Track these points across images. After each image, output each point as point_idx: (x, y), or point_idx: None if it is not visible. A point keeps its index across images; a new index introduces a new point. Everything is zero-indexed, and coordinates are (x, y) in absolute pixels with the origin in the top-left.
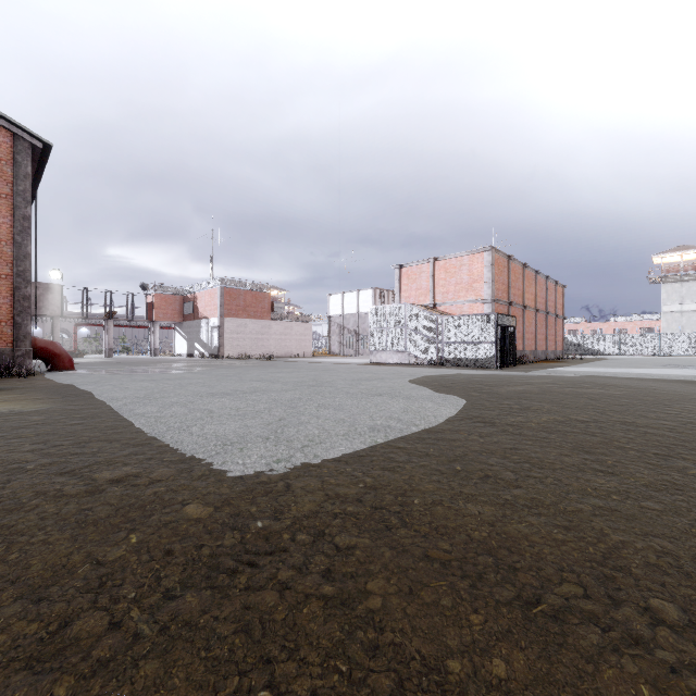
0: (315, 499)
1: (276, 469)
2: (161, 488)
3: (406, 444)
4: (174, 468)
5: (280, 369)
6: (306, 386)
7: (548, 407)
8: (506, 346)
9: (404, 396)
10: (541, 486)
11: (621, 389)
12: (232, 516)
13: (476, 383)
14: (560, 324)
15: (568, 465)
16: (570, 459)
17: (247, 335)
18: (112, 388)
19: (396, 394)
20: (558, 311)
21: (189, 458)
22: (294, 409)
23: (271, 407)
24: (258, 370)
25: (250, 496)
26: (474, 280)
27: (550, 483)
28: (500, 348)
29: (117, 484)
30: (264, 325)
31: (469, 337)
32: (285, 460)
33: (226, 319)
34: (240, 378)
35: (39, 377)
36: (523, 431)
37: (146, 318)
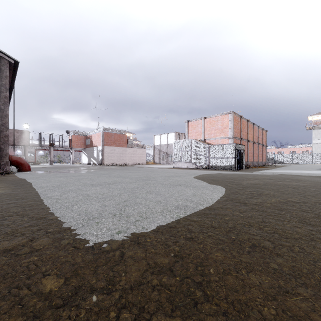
0: (140, 269)
1: (117, 239)
2: (34, 258)
3: (197, 218)
4: (51, 238)
5: (129, 170)
6: (141, 180)
7: (272, 193)
8: (240, 159)
9: (192, 186)
10: (293, 254)
11: (306, 182)
12: (75, 288)
13: (229, 178)
14: (264, 149)
15: (302, 235)
16: (301, 230)
17: (115, 154)
18: (43, 181)
19: (188, 184)
20: (263, 143)
21: (64, 229)
22: (133, 194)
23: (121, 192)
24: (119, 171)
25: (94, 265)
26: (224, 127)
27: (298, 251)
28: (237, 160)
29: (7, 253)
30: (123, 150)
31: (222, 155)
32: (123, 231)
33: (105, 146)
34: (109, 176)
35: (11, 175)
36: (264, 209)
37: (68, 146)
